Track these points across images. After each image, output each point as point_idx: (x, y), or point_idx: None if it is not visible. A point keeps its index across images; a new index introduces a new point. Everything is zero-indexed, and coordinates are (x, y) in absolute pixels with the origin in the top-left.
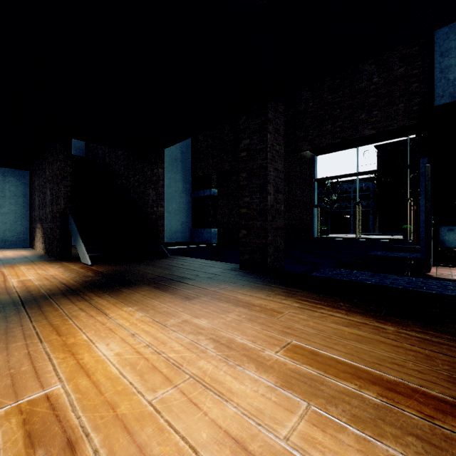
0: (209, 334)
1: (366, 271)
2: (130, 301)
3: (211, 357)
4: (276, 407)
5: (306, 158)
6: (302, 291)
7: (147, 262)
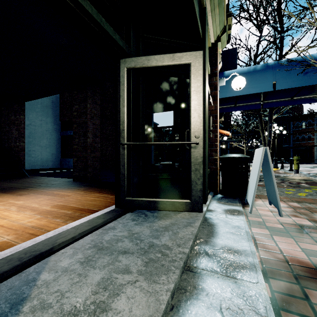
0: (19, 205)
1: None
2: None
3: (11, 211)
4: (26, 218)
5: (146, 114)
6: (95, 188)
7: (7, 180)
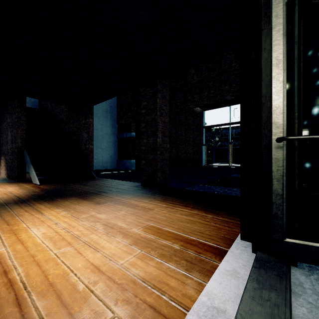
0: (103, 222)
1: (221, 186)
2: (60, 206)
3: (99, 233)
4: (123, 252)
5: (197, 112)
6: (173, 198)
7: (80, 182)
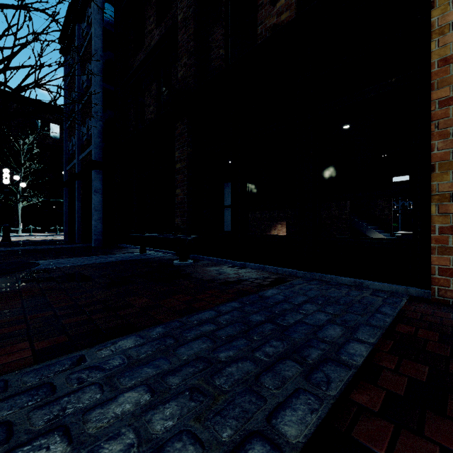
0: None
1: None
2: None
3: None
4: None
5: None
6: None
7: None
